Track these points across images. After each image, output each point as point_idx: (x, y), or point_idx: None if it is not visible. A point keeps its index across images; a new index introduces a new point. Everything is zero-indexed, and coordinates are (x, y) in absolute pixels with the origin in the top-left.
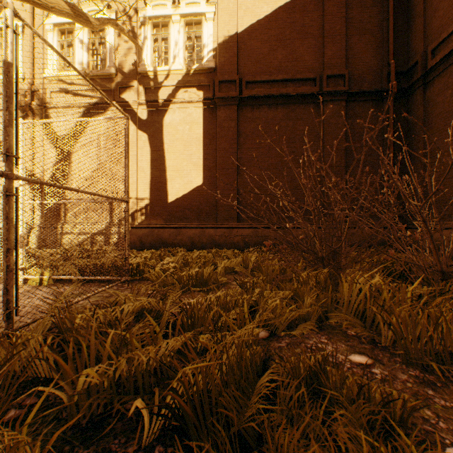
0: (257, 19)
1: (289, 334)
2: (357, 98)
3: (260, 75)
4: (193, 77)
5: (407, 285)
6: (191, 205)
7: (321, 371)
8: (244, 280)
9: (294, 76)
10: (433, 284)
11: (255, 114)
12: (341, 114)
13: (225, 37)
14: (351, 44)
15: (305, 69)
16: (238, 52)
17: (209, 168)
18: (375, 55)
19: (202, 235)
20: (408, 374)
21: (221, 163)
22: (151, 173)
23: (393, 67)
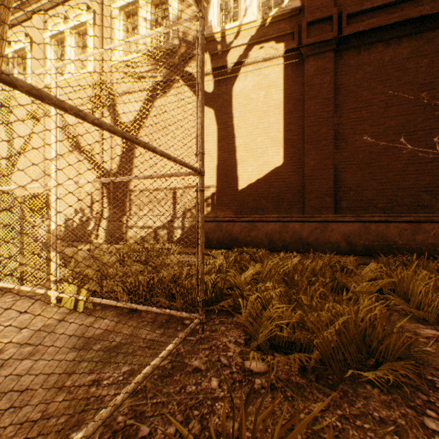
0: None
1: None
2: None
3: (370, 0)
4: (270, 27)
5: None
6: (267, 192)
7: None
8: None
9: None
10: None
11: (361, 58)
12: None
13: None
14: None
15: None
16: None
17: (291, 143)
18: None
19: (284, 231)
20: None
21: (309, 134)
22: (218, 156)
23: None
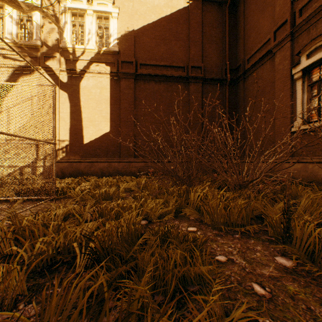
0: (148, 23)
1: (159, 221)
2: (208, 82)
3: (149, 60)
4: (103, 56)
5: (223, 192)
6: (101, 146)
7: (168, 231)
8: (136, 194)
9: (171, 64)
10: (236, 191)
11: (146, 86)
12: (199, 91)
13: (126, 31)
14: (205, 48)
15: (178, 60)
16: (134, 43)
17: (114, 121)
18: (219, 57)
19: (109, 167)
20: (212, 233)
21: (123, 118)
22: (71, 122)
23: (228, 66)
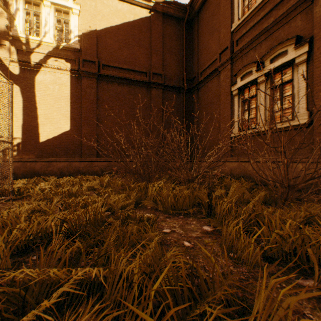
0: (111, 25)
1: (121, 211)
2: (168, 89)
3: (112, 62)
4: (62, 51)
5: (176, 186)
6: (60, 145)
7: (128, 215)
8: (100, 191)
9: (134, 68)
10: (186, 185)
11: (109, 87)
12: (160, 96)
13: (88, 30)
14: (165, 58)
15: (141, 66)
16: (97, 43)
17: (75, 119)
18: (177, 67)
19: (70, 166)
20: (163, 216)
21: (84, 117)
22: (24, 118)
23: (185, 76)
